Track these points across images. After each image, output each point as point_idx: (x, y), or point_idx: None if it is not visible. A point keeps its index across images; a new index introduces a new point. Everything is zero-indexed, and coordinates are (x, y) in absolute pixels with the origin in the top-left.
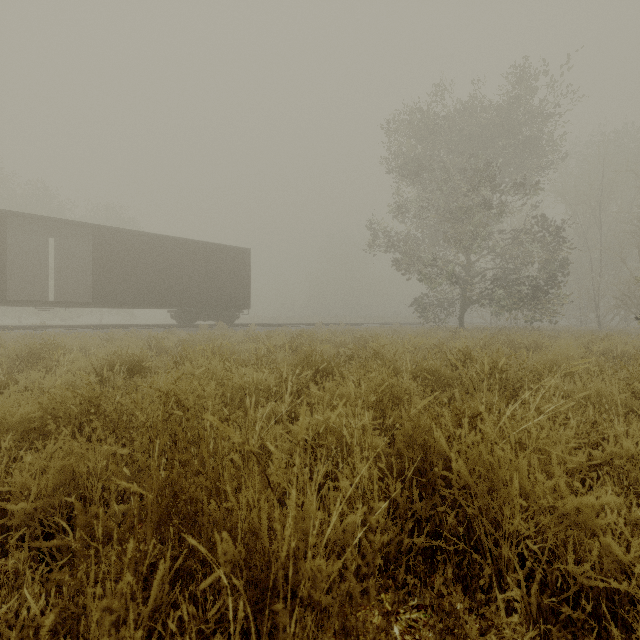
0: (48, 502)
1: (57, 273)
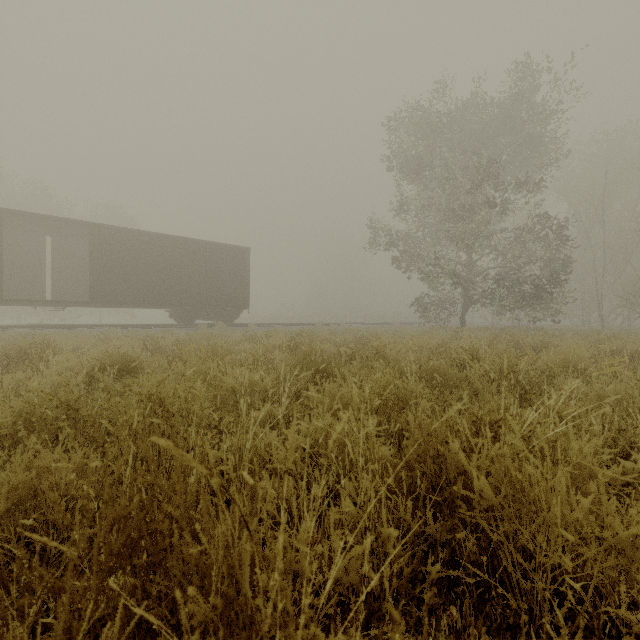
0: (2, 525)
1: (54, 272)
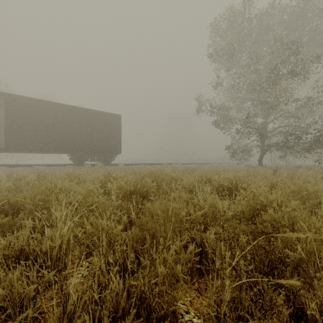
0: None
1: None
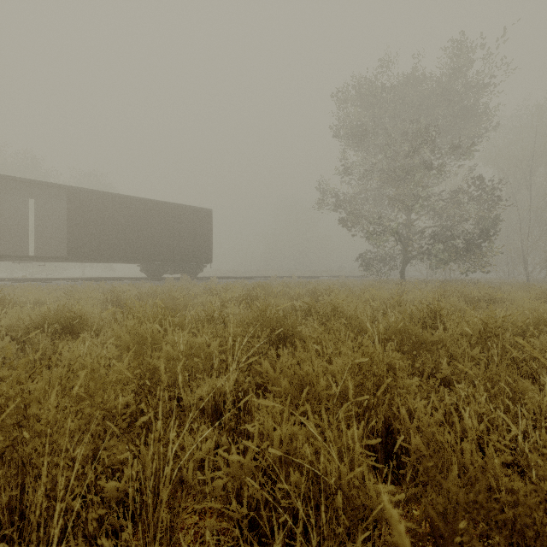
0: None
1: (37, 231)
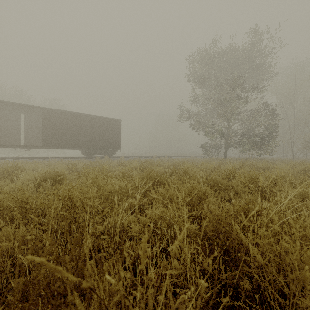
0: None
1: (25, 131)
